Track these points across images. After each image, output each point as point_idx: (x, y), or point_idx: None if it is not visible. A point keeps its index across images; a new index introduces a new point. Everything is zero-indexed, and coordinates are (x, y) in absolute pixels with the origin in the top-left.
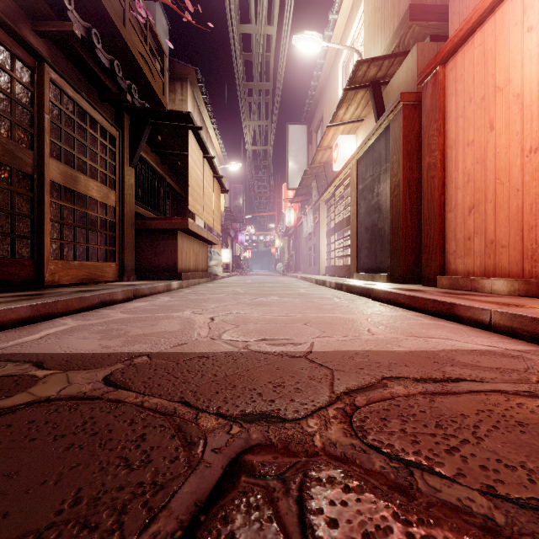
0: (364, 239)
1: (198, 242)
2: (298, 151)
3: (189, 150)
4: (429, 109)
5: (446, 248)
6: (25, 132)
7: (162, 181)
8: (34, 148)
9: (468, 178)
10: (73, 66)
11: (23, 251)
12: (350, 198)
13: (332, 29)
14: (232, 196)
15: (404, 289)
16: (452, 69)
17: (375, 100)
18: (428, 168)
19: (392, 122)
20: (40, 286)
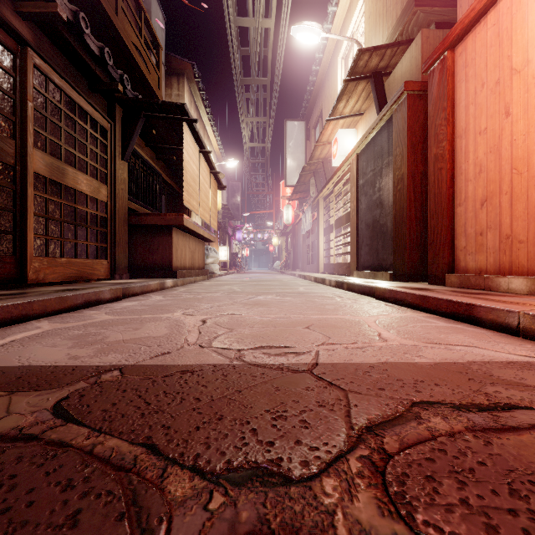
0: (364, 236)
1: (194, 239)
2: (296, 147)
3: (183, 143)
4: (437, 97)
5: (455, 244)
6: (6, 120)
7: (158, 177)
8: (16, 137)
9: (480, 169)
10: (61, 53)
11: (3, 247)
12: (350, 194)
13: (331, 22)
14: (230, 194)
15: (411, 287)
16: (462, 53)
17: (376, 92)
18: (435, 160)
19: (395, 113)
20: (23, 285)
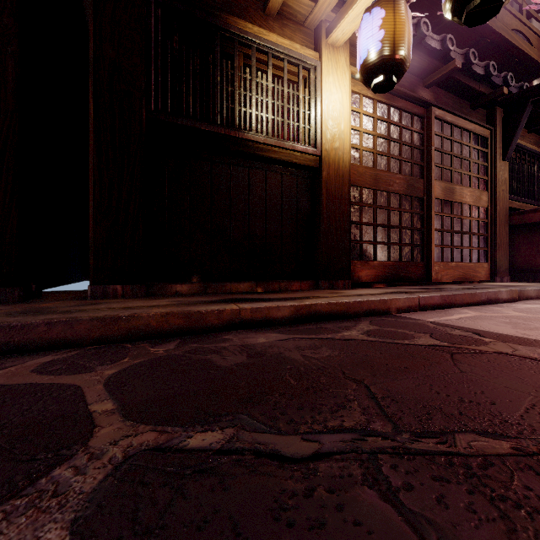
0: None
1: None
2: None
3: None
4: None
5: None
6: (418, 167)
7: None
8: (424, 177)
9: None
10: (450, 94)
11: (417, 256)
12: None
13: None
14: None
15: None
16: None
17: None
18: None
19: None
20: (429, 283)
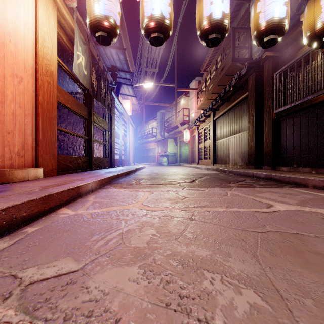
0: None
1: None
2: None
3: None
4: None
5: None
6: None
7: None
8: None
9: None
10: None
11: None
12: None
13: None
14: None
15: None
16: None
17: None
18: None
19: None
20: None
